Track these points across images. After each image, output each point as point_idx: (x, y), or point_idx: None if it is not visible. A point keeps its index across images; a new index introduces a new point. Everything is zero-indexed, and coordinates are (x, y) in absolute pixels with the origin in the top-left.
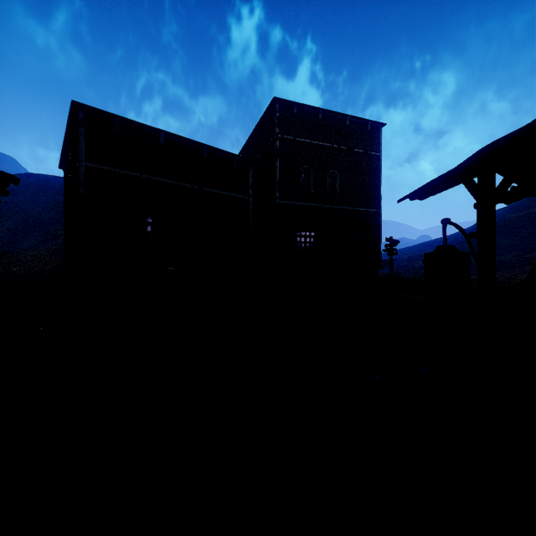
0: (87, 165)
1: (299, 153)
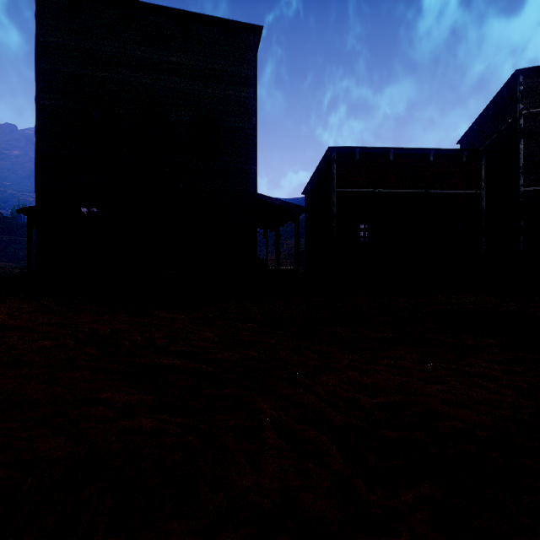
0: (337, 190)
1: None
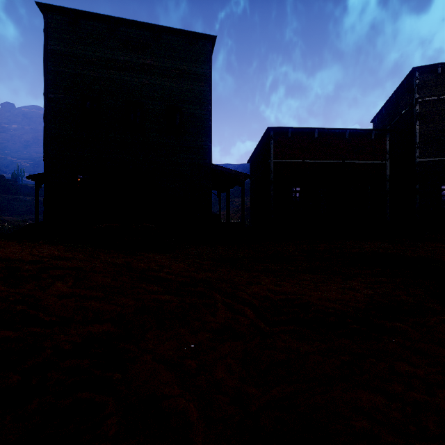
0: (274, 161)
1: (444, 110)
